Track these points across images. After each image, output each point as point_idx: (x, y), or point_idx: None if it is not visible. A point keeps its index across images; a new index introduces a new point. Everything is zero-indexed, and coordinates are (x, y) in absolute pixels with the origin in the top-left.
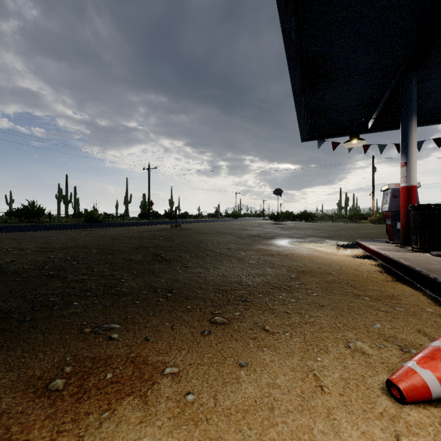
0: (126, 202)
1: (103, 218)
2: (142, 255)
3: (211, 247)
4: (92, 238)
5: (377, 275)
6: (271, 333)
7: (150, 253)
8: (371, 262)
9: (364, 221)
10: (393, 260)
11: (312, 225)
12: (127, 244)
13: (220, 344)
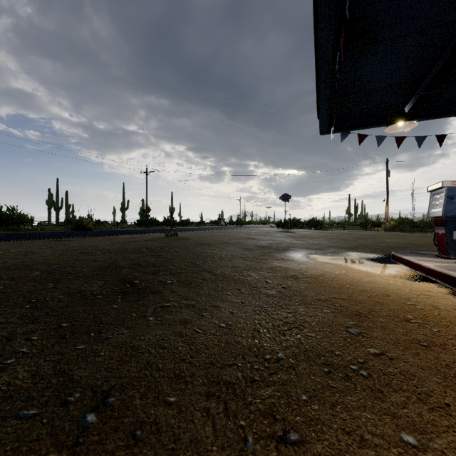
0: (123, 208)
1: (95, 226)
2: (105, 281)
3: (211, 264)
4: (54, 252)
5: None
6: None
7: (119, 277)
8: (439, 289)
9: (378, 229)
10: None
11: (325, 233)
12: (94, 261)
13: None
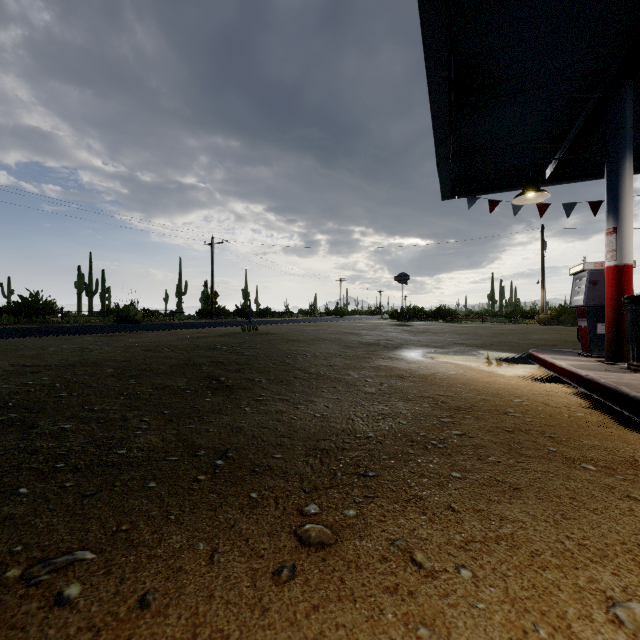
0: (179, 293)
1: (143, 317)
2: (188, 378)
3: (303, 363)
4: (114, 349)
5: (584, 414)
6: (429, 574)
7: (201, 374)
8: (563, 389)
9: (530, 321)
10: (607, 388)
11: (454, 327)
12: (167, 358)
13: (315, 613)
